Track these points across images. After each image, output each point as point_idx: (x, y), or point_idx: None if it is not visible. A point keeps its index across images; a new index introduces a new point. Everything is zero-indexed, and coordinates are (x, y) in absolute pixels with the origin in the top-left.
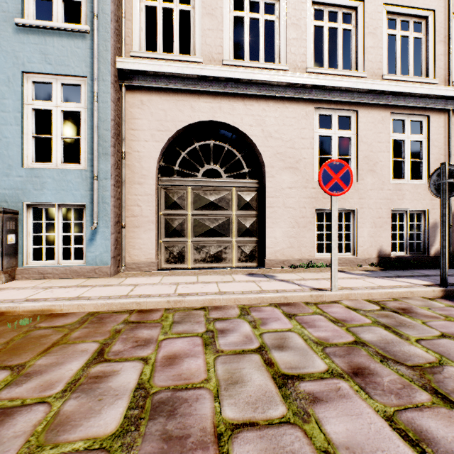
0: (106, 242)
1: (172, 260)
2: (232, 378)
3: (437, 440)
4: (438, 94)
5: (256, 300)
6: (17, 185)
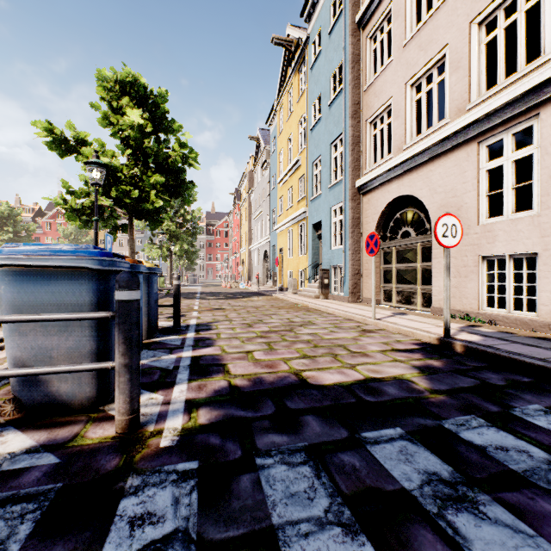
0: (348, 284)
1: (385, 299)
2: (284, 316)
3: (272, 323)
4: None
5: (344, 315)
6: (329, 258)
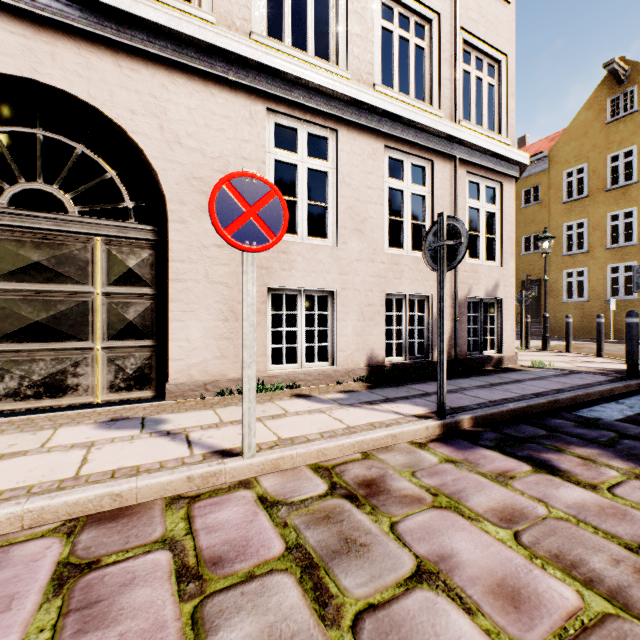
0: None
1: None
2: None
3: None
4: (443, 131)
5: (17, 521)
6: None
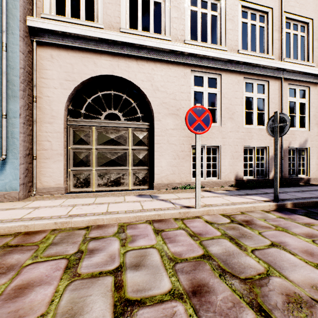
0: (15, 172)
1: (79, 185)
2: (72, 310)
3: None
4: (275, 66)
5: (134, 218)
6: None
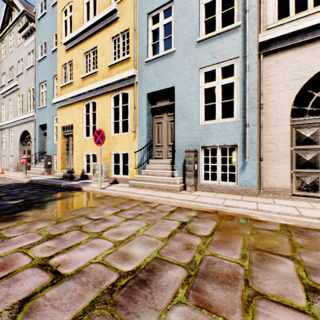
0: (253, 171)
1: (304, 188)
2: None
3: None
4: None
5: None
6: (196, 135)
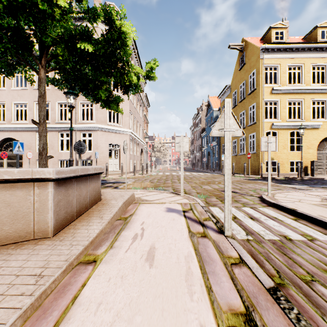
0: None
1: None
2: None
3: None
4: (69, 127)
5: None
6: None
